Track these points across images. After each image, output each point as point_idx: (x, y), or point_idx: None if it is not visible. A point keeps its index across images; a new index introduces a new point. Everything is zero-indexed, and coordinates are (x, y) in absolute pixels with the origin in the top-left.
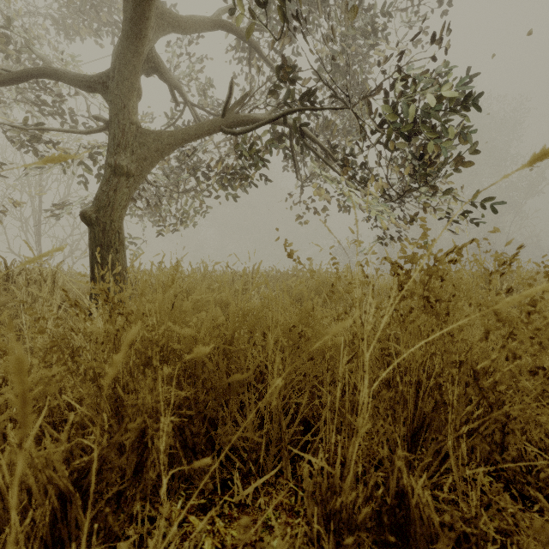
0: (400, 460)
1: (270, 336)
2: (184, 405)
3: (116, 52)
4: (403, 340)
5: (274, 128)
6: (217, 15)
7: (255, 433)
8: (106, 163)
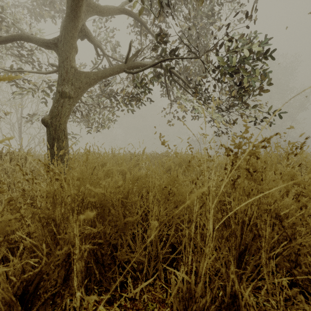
0: (232, 273)
1: (150, 193)
2: (96, 236)
3: (62, 26)
4: (233, 195)
5: (155, 70)
6: (122, 5)
7: (141, 253)
8: (57, 90)
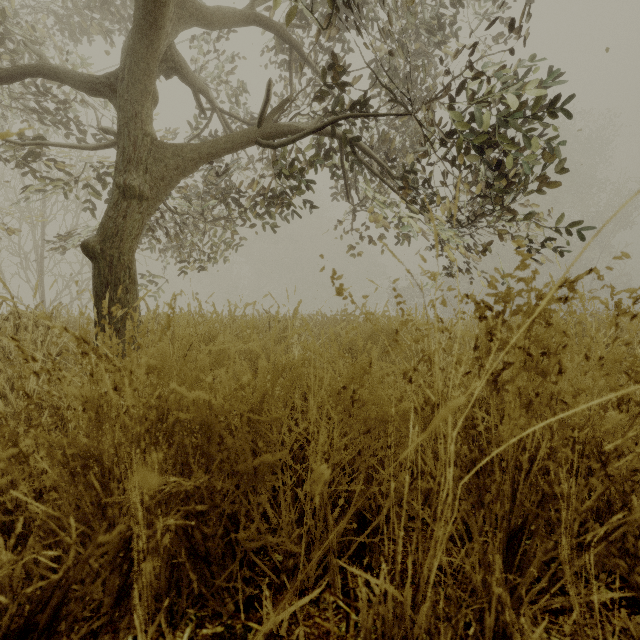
0: (498, 584)
1: (312, 402)
2: (191, 498)
3: (126, 48)
4: (494, 406)
5: (320, 143)
6: (250, 6)
7: (292, 531)
8: (114, 183)
